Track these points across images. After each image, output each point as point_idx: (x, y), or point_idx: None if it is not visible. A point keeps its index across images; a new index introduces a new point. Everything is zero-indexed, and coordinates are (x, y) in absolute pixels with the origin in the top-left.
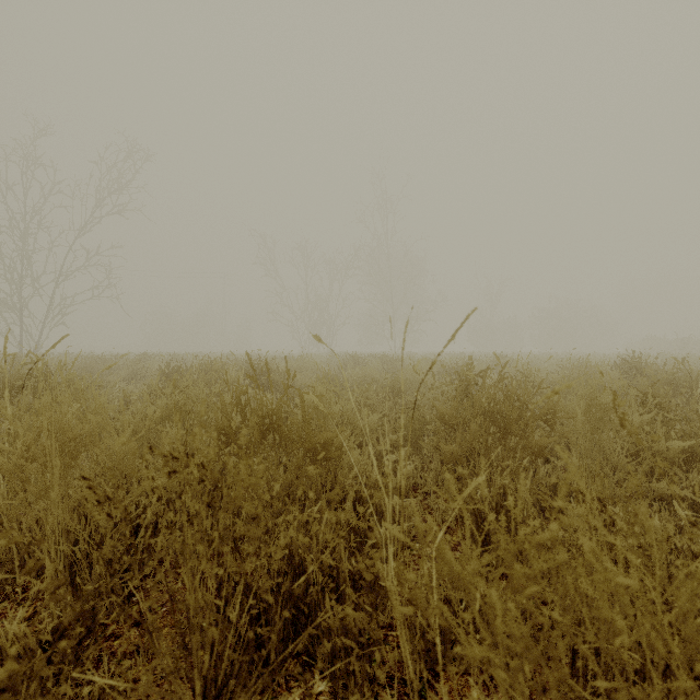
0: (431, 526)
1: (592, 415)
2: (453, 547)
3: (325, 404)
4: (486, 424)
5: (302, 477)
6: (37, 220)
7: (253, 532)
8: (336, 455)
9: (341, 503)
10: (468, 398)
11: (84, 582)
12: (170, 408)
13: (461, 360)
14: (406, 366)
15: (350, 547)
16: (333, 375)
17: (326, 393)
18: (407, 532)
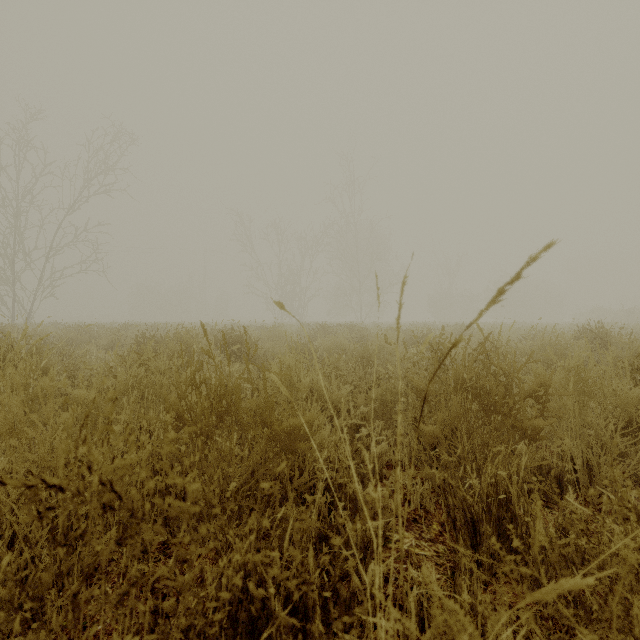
0: (460, 619)
1: (580, 389)
2: (434, 538)
3: (294, 376)
4: (469, 401)
5: (263, 470)
6: (29, 199)
7: (181, 581)
8: (303, 447)
9: (311, 489)
10: (441, 369)
11: (1, 599)
12: (129, 381)
13: (424, 329)
14: (373, 336)
15: (320, 543)
16: (303, 344)
17: (295, 364)
18: (384, 522)
